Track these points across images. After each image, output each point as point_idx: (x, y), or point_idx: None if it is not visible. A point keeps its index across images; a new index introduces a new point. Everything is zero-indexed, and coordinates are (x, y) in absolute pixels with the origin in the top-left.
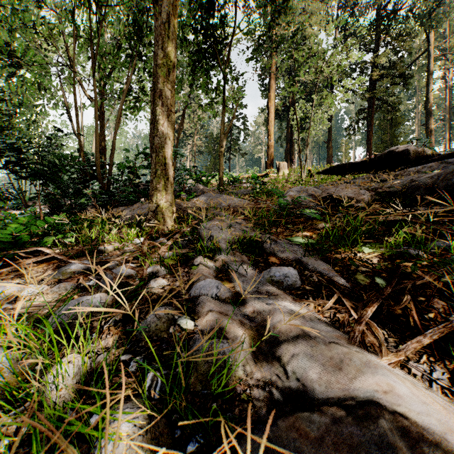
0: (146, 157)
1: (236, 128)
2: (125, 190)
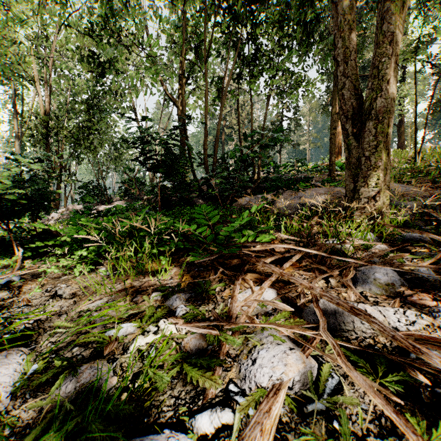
0: (249, 145)
1: (289, 119)
2: (241, 179)
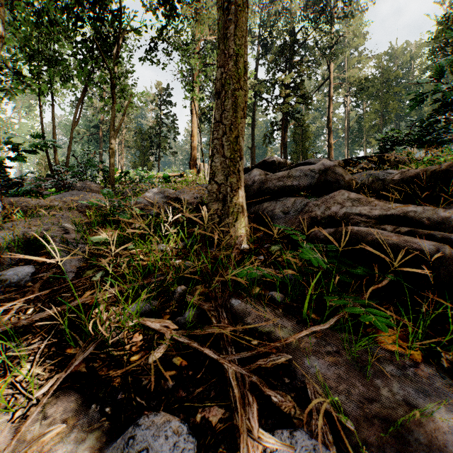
0: (17, 148)
1: (165, 126)
2: None
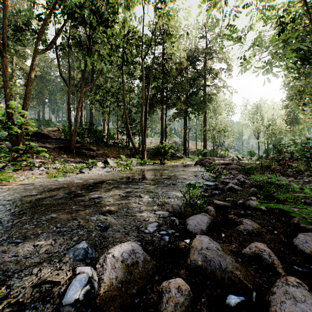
0: None
1: None
2: None
